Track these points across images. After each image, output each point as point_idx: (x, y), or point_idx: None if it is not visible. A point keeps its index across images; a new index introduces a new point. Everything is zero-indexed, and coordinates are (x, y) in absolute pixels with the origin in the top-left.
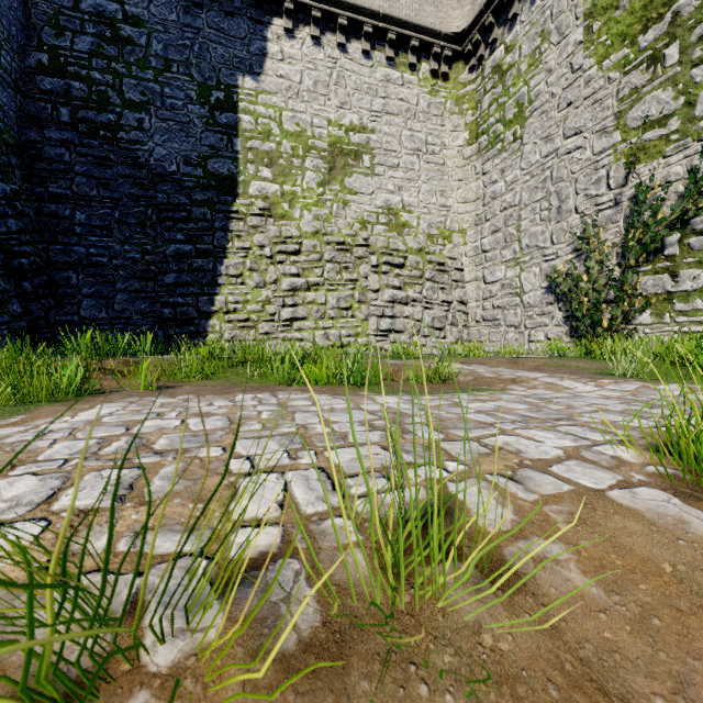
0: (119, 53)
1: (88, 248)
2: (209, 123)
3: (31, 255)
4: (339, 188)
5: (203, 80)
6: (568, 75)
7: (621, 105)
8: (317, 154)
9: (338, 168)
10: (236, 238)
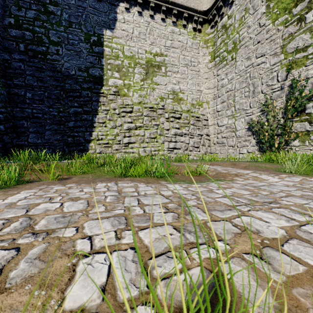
0: (47, 18)
1: (32, 110)
2: (90, 51)
3: (4, 113)
4: (151, 82)
5: (87, 31)
6: (258, 28)
7: (284, 42)
8: (140, 66)
9: (150, 73)
10: (102, 105)
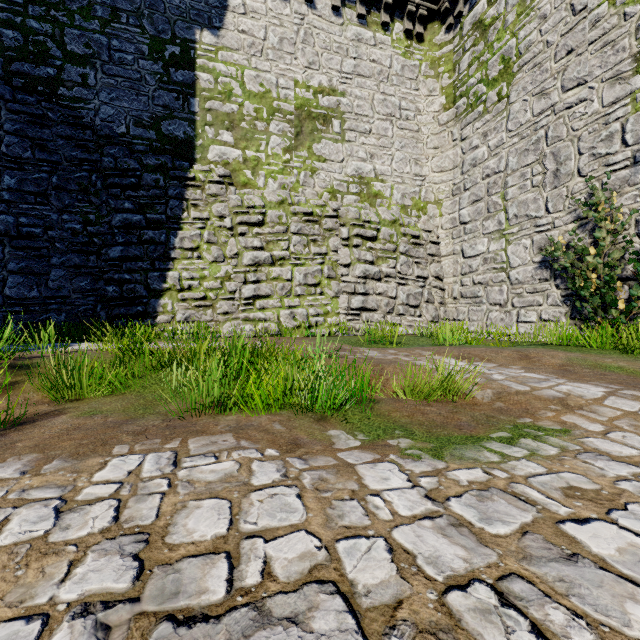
0: None
1: (18, 217)
2: (162, 81)
3: None
4: (307, 154)
5: (156, 33)
6: (568, 18)
7: None
8: (283, 117)
9: (306, 133)
10: (193, 208)
